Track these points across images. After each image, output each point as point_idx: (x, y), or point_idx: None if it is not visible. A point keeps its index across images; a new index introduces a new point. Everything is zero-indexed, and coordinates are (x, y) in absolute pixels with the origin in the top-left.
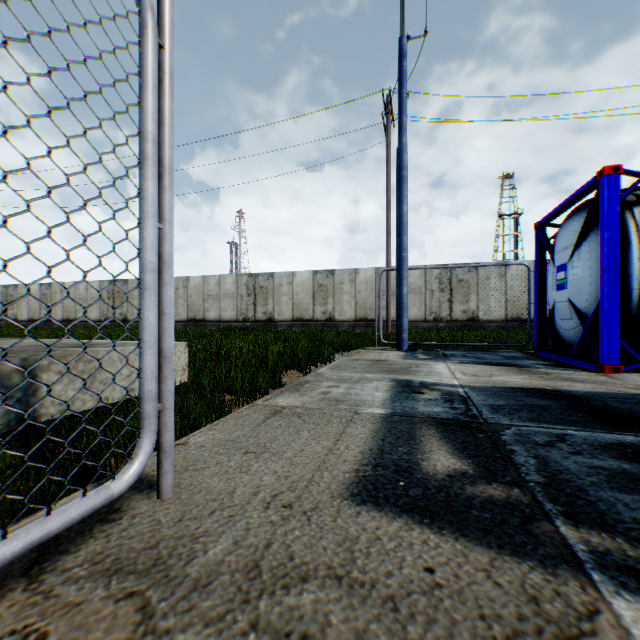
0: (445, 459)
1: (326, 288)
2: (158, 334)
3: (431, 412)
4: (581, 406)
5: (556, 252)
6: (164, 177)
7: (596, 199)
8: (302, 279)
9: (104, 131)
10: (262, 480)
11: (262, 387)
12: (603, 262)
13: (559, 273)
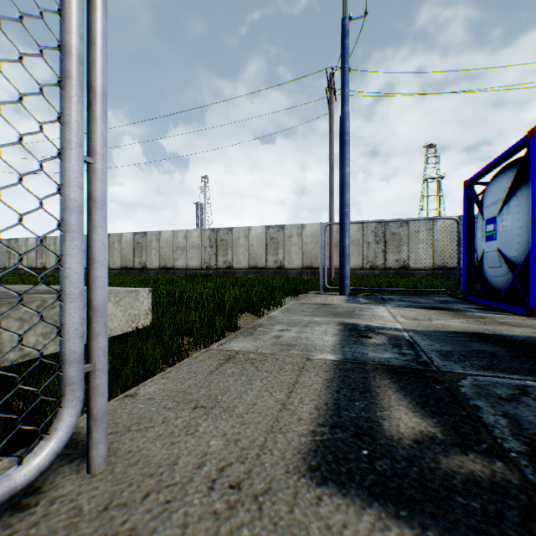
0: (407, 417)
1: (277, 241)
2: (88, 284)
3: (381, 358)
4: (528, 352)
5: (485, 207)
6: (95, 104)
7: (526, 157)
8: (257, 233)
9: (4, 32)
10: (209, 445)
11: (218, 330)
12: (534, 214)
13: (488, 225)
